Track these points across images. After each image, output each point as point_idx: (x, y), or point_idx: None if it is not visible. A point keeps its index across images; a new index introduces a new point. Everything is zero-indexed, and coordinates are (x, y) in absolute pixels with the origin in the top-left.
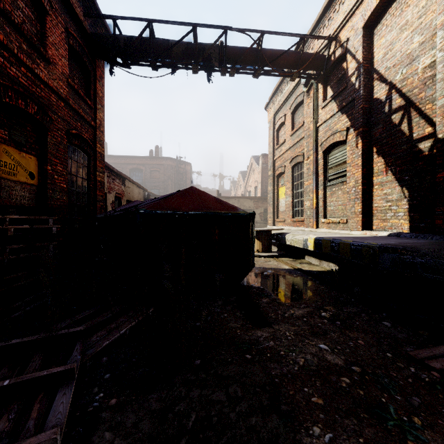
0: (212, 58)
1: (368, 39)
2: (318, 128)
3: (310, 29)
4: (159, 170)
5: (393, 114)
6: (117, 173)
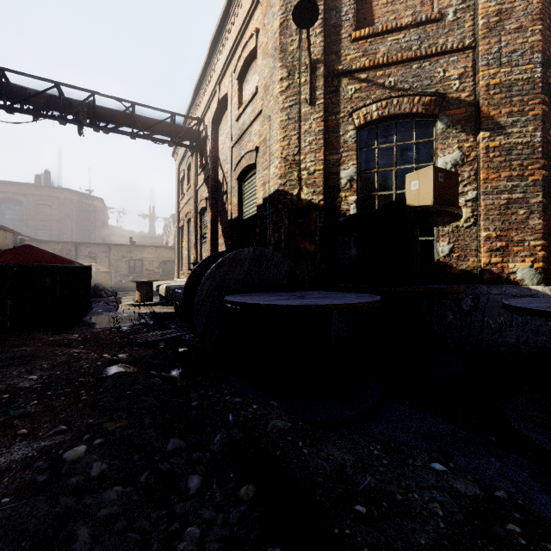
0: (80, 116)
1: (216, 132)
2: (198, 192)
3: (190, 103)
4: (50, 204)
5: (224, 195)
6: None
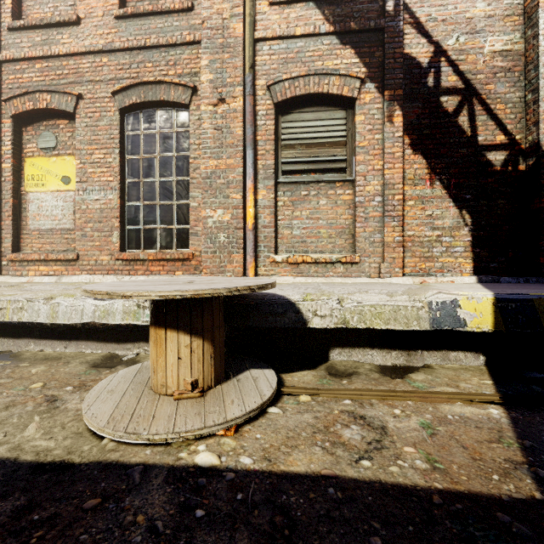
0: None
1: None
2: (257, 44)
3: None
4: None
5: (442, 94)
6: None
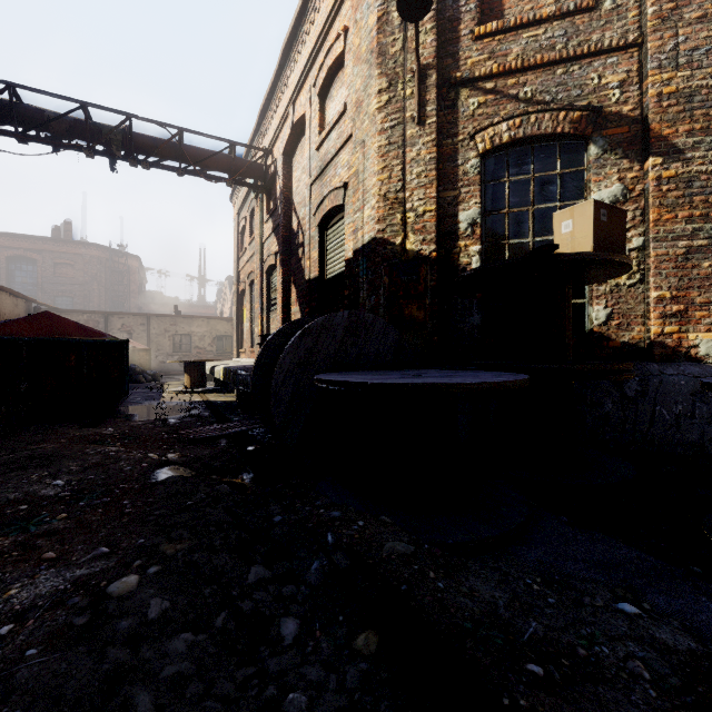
0: (113, 146)
1: (289, 167)
2: (264, 245)
3: (253, 129)
4: (73, 263)
5: (299, 248)
6: None
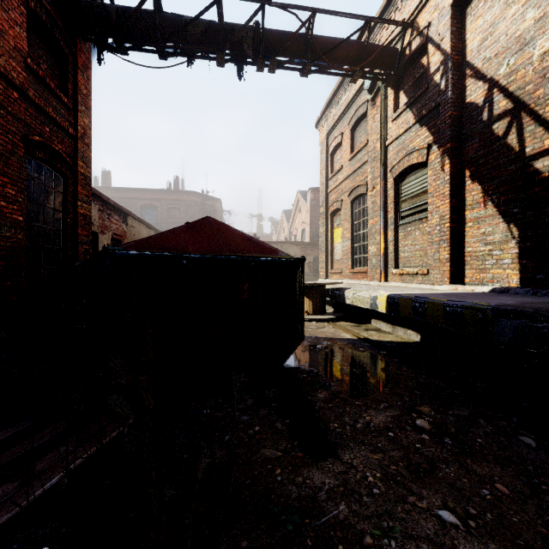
0: (244, 44)
1: (458, 21)
2: (387, 148)
3: (377, 14)
4: (179, 207)
5: (494, 122)
6: (115, 207)
